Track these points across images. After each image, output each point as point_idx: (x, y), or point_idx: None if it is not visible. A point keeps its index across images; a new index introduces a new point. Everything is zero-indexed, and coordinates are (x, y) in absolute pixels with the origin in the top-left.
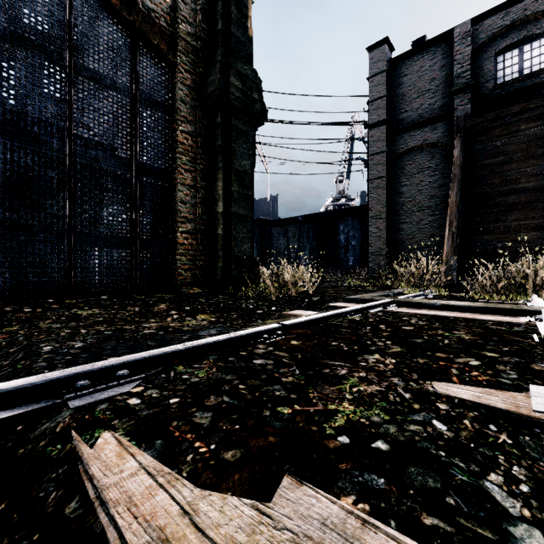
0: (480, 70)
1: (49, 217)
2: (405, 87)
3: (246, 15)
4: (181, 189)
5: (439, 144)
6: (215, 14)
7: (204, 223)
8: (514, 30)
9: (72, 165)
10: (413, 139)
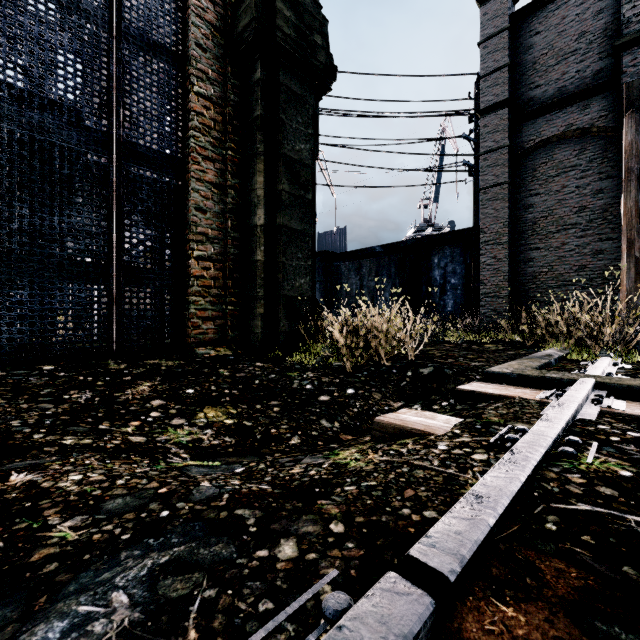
0: None
1: None
2: (537, 51)
3: None
4: (197, 187)
5: (594, 130)
6: None
7: (235, 245)
8: None
9: None
10: (550, 126)
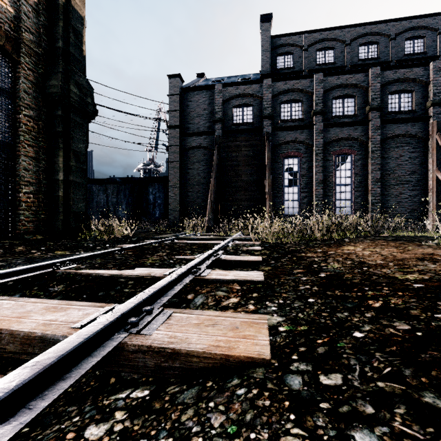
0: (227, 113)
1: None
2: (190, 109)
3: (81, 41)
4: (24, 159)
5: (208, 148)
6: (55, 33)
7: (45, 186)
8: (240, 98)
9: None
10: (194, 142)
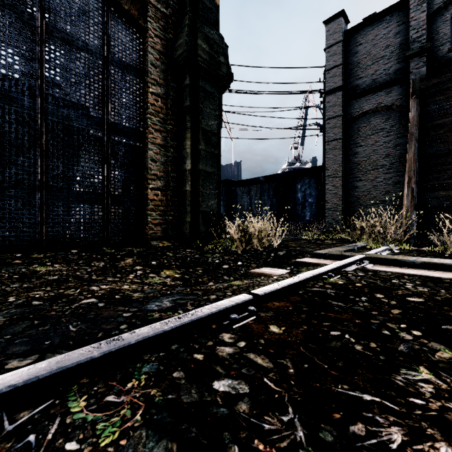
0: (435, 34)
1: (20, 173)
2: (360, 56)
3: None
4: (151, 147)
5: (394, 107)
6: None
7: (173, 181)
8: None
9: (44, 122)
10: (368, 103)
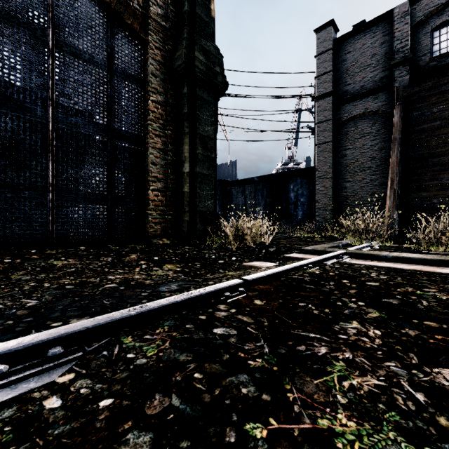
0: (417, 45)
1: (33, 176)
2: (349, 63)
3: None
4: (152, 152)
5: (380, 112)
6: None
7: (172, 182)
8: None
9: (54, 130)
10: (356, 108)
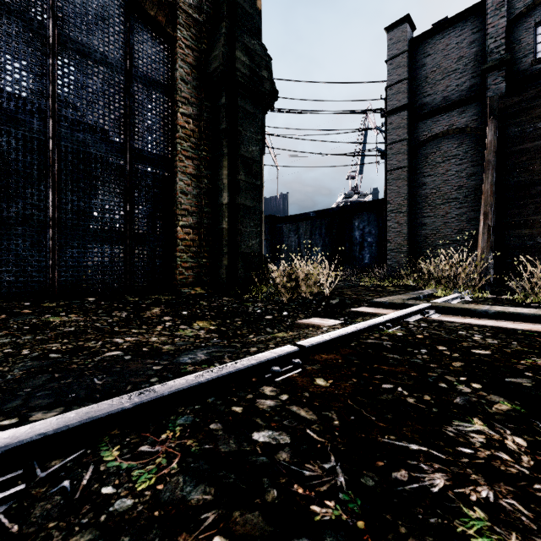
0: (517, 43)
1: (29, 207)
2: (429, 69)
3: None
4: (181, 178)
5: (468, 129)
6: None
7: (207, 217)
8: None
9: (56, 149)
10: (438, 125)
